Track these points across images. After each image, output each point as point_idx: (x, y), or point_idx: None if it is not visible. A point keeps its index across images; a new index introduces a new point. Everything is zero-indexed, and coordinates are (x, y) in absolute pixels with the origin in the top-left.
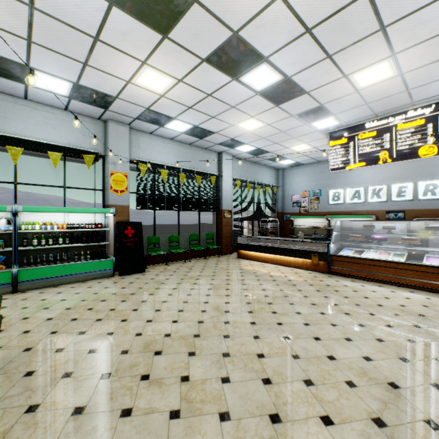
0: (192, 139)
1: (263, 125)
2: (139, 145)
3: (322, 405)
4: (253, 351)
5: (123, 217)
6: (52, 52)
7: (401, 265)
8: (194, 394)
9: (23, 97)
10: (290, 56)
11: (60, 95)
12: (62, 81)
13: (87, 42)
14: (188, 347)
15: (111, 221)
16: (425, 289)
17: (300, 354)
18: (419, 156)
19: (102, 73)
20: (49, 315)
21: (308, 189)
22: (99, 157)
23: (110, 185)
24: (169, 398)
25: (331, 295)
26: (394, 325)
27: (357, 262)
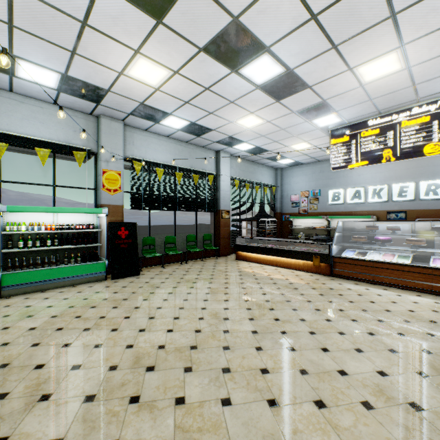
0: (189, 137)
1: (262, 122)
2: (134, 142)
3: (338, 434)
4: (256, 365)
5: (116, 217)
6: (36, 38)
7: (407, 267)
8: (190, 420)
9: (8, 89)
10: (293, 46)
11: (47, 87)
12: (49, 72)
13: (74, 27)
14: (184, 361)
15: (104, 221)
16: (432, 292)
17: (307, 368)
18: (424, 154)
19: (92, 63)
20: (32, 324)
21: (307, 189)
22: (90, 154)
23: (102, 184)
24: (162, 426)
25: (335, 299)
26: (405, 333)
27: (360, 264)
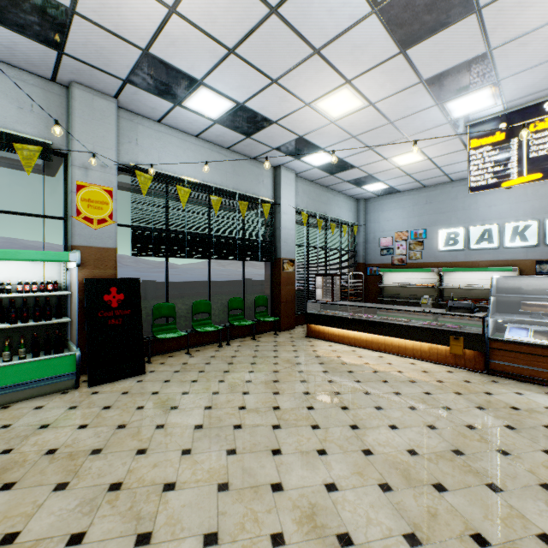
0: (232, 137)
1: (360, 106)
2: (137, 141)
3: None
4: None
5: (103, 269)
6: None
7: None
8: None
9: None
10: None
11: None
12: None
13: None
14: None
15: (78, 277)
16: None
17: None
18: None
19: None
20: None
21: (405, 229)
22: (55, 155)
23: (75, 208)
24: None
25: None
26: None
27: None
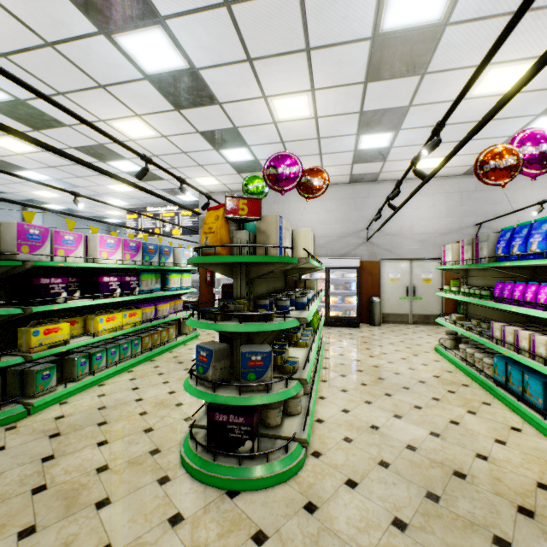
0: None
1: (60, 196)
2: None
3: None
4: None
5: None
6: None
7: None
8: None
9: None
10: (49, 172)
11: None
12: None
13: None
14: None
15: None
16: None
17: None
18: (174, 235)
19: None
20: None
21: None
22: None
23: None
24: None
25: None
26: None
27: None
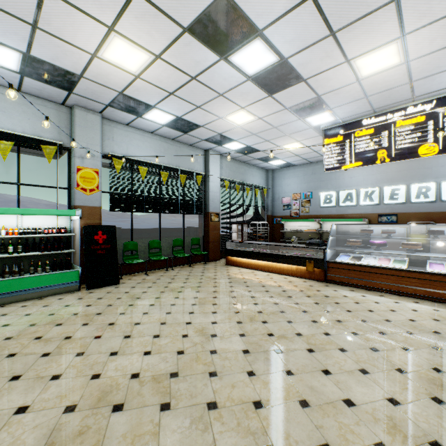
0: (175, 133)
1: (253, 119)
2: (113, 138)
3: None
4: (248, 397)
5: (93, 220)
6: None
7: (404, 272)
8: None
9: None
10: (288, 30)
11: (7, 69)
12: (8, 50)
13: None
14: (161, 395)
15: (78, 224)
16: (430, 298)
17: (308, 398)
18: (419, 155)
19: (59, 41)
20: None
21: (299, 191)
22: (63, 149)
23: (76, 183)
24: None
25: (332, 308)
26: (410, 347)
27: (355, 269)
